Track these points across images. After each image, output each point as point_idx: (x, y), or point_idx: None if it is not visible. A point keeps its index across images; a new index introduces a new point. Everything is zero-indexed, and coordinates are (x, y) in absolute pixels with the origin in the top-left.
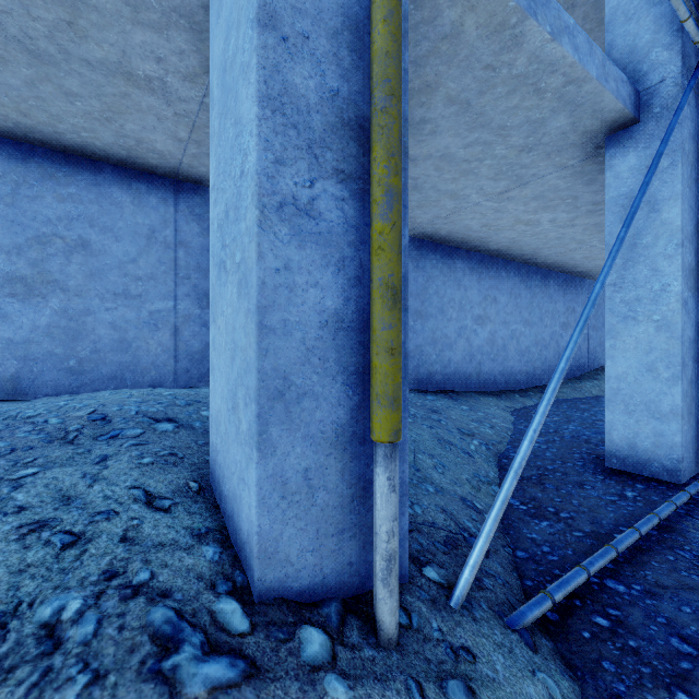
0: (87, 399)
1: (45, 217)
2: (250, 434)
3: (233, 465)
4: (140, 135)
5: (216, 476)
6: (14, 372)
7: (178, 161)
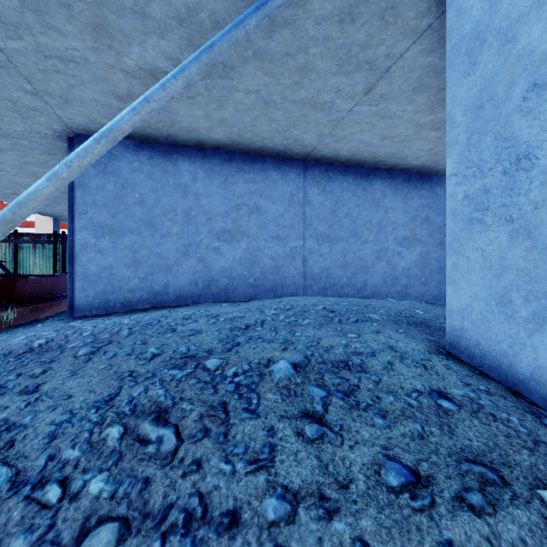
0: (296, 301)
1: (239, 194)
2: (537, 317)
3: (499, 337)
4: (298, 137)
5: (462, 345)
6: (225, 286)
7: (313, 148)
